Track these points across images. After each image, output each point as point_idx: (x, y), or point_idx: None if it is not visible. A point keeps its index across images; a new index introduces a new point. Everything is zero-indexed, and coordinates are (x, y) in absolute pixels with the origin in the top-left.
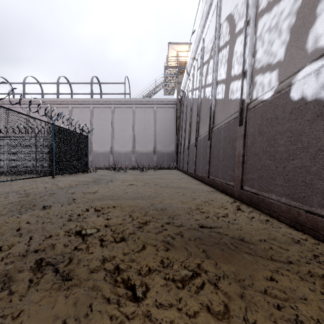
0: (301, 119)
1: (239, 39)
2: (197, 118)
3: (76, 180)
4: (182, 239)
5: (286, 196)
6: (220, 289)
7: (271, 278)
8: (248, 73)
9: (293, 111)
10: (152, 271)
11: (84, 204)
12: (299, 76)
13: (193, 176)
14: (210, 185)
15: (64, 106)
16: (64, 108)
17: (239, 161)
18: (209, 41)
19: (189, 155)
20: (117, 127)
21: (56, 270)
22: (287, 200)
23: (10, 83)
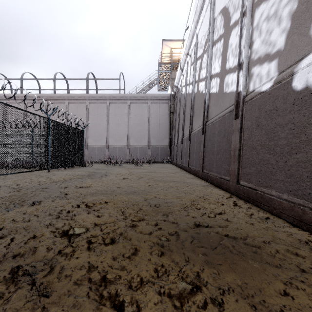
0: (306, 110)
1: (234, 31)
2: (190, 112)
3: (70, 174)
4: (178, 241)
5: (288, 192)
6: (227, 309)
7: (284, 293)
8: (245, 65)
9: (296, 102)
10: (145, 282)
11: (75, 199)
12: (303, 64)
13: (186, 170)
14: (204, 179)
15: (60, 101)
16: (60, 103)
17: (235, 155)
18: (202, 36)
19: (183, 149)
20: (112, 122)
21: (33, 281)
22: (290, 196)
23: (8, 79)
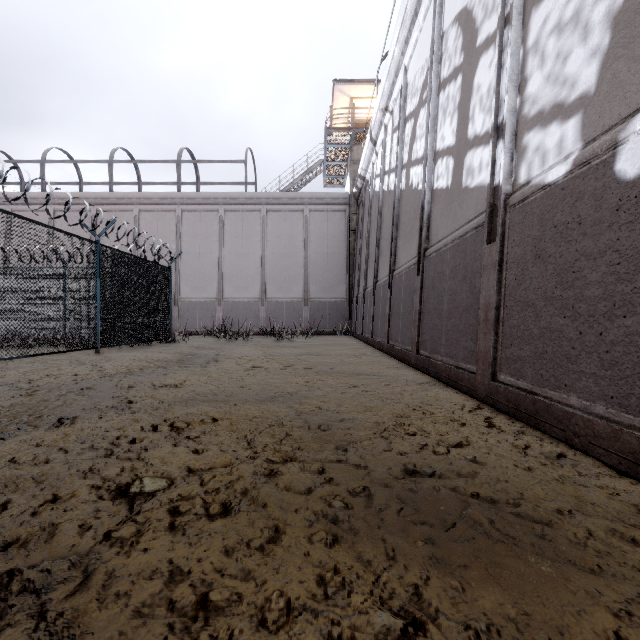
0: None
1: (486, 59)
2: (392, 230)
3: (142, 359)
4: (370, 509)
5: (606, 399)
6: None
7: (617, 639)
8: (509, 128)
9: (623, 205)
10: (296, 611)
11: (150, 413)
12: (639, 122)
13: (384, 350)
14: (422, 368)
15: (123, 208)
16: (123, 212)
17: (487, 319)
18: (417, 71)
19: (376, 307)
20: (230, 251)
21: (42, 609)
22: (610, 409)
23: (15, 161)
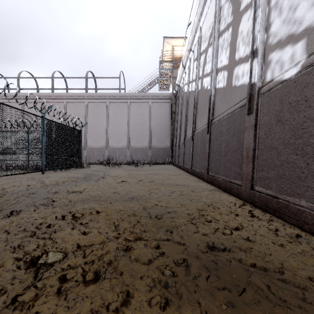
0: None
1: (246, 16)
2: (193, 111)
3: (65, 177)
4: (188, 276)
5: None
6: None
7: None
8: (260, 51)
9: None
10: None
11: (62, 208)
12: None
13: (189, 172)
14: (210, 182)
15: (58, 101)
16: (58, 103)
17: (248, 156)
18: (207, 28)
19: (185, 150)
20: (112, 122)
21: None
22: None
23: (4, 78)
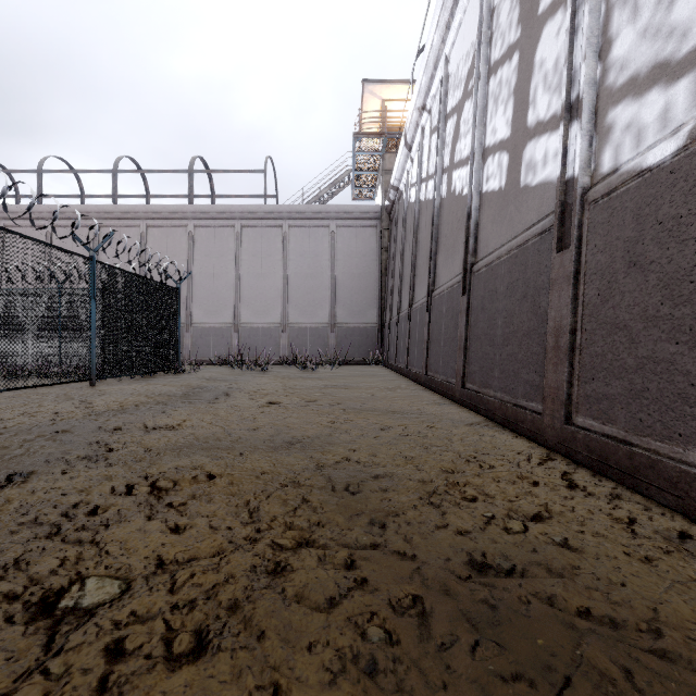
0: None
1: (552, 26)
2: (431, 244)
3: (142, 393)
4: (426, 644)
5: None
6: None
7: None
8: (587, 105)
9: None
10: None
11: (129, 467)
12: None
13: (421, 383)
14: (469, 405)
15: (128, 223)
16: (128, 228)
17: (558, 346)
18: (461, 58)
19: (412, 333)
20: (247, 271)
21: None
22: None
23: (8, 171)
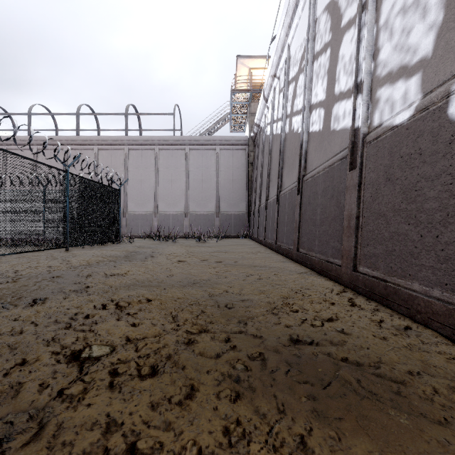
0: None
1: (348, 36)
2: (279, 162)
3: (99, 255)
4: (264, 371)
5: (441, 286)
6: None
7: None
8: (366, 85)
9: (454, 139)
10: None
11: (101, 295)
12: None
13: (273, 249)
14: (301, 262)
15: (86, 147)
16: (86, 150)
17: (350, 226)
18: (297, 47)
19: (267, 218)
20: (163, 178)
21: None
22: (445, 293)
23: (9, 114)
